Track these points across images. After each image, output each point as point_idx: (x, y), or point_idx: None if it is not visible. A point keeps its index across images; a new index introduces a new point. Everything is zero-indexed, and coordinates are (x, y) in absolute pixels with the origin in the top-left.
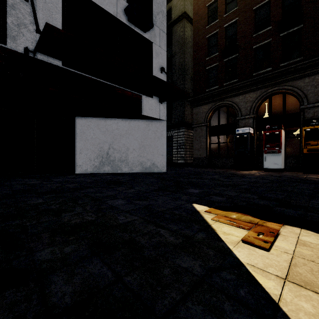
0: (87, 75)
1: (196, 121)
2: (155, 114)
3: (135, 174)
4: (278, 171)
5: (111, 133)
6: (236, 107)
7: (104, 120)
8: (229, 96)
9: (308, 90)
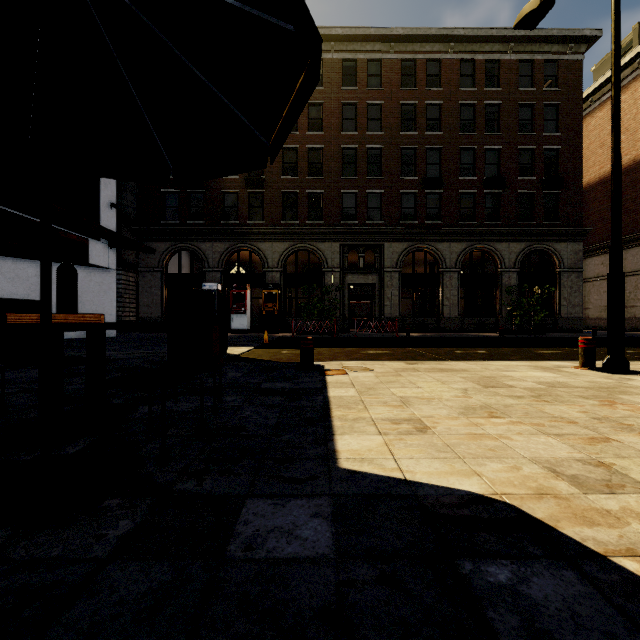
0: (20, 211)
1: (144, 262)
2: (103, 262)
3: (69, 341)
4: (245, 332)
5: (25, 281)
6: (202, 255)
7: (13, 261)
8: (194, 239)
9: (268, 255)
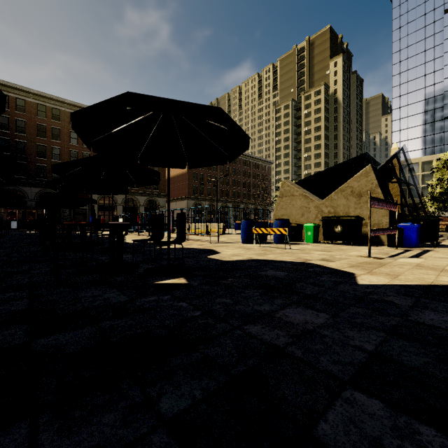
0: None
1: None
2: None
3: None
4: (15, 230)
5: None
6: None
7: None
8: None
9: (29, 193)
